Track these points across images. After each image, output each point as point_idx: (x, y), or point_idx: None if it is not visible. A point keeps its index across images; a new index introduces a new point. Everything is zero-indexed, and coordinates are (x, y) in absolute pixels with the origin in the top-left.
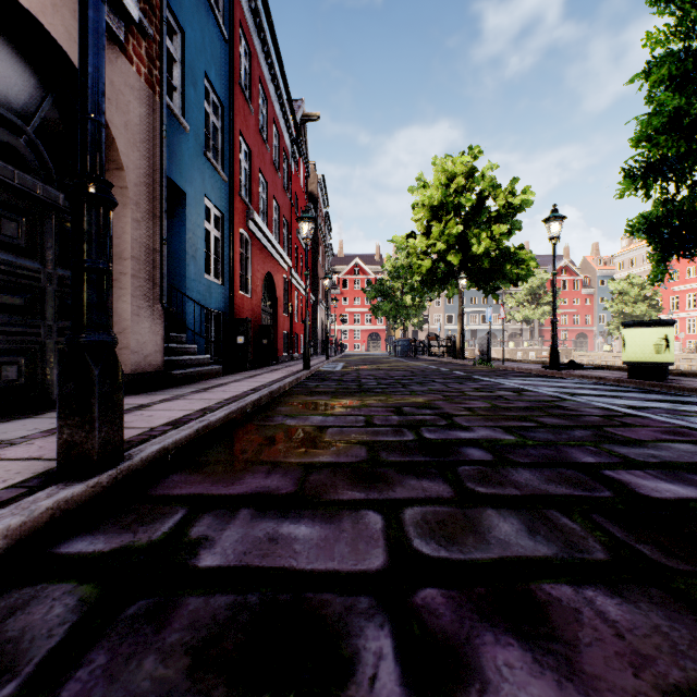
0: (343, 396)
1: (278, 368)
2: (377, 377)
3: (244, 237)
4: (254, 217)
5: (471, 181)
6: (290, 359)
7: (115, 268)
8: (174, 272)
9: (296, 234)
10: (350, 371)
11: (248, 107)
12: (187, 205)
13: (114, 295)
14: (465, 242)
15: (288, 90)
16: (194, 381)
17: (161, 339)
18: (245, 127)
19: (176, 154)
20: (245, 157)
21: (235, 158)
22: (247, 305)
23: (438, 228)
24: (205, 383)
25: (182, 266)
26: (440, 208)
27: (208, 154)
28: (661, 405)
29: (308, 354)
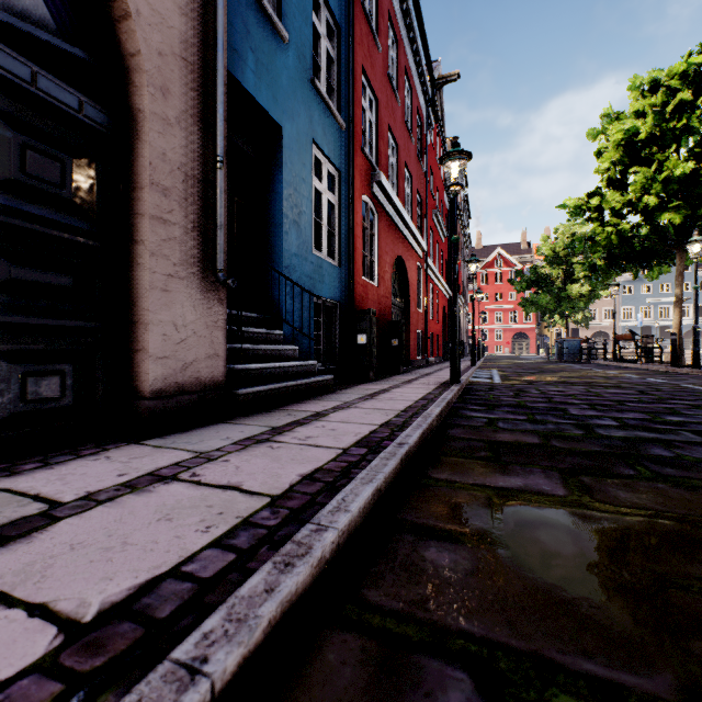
0: (598, 482)
1: (412, 378)
2: (588, 401)
3: (368, 208)
4: (380, 179)
5: None
6: (424, 364)
7: (129, 207)
8: (269, 244)
9: (431, 217)
10: (521, 386)
11: (374, 40)
12: (286, 147)
13: (128, 256)
14: (694, 188)
15: (422, 31)
16: (281, 403)
17: (222, 335)
18: (369, 65)
19: (268, 69)
20: (370, 107)
21: (356, 100)
22: (372, 295)
23: (645, 173)
24: (291, 411)
25: (278, 234)
26: (647, 145)
27: (317, 82)
28: None
29: (458, 359)
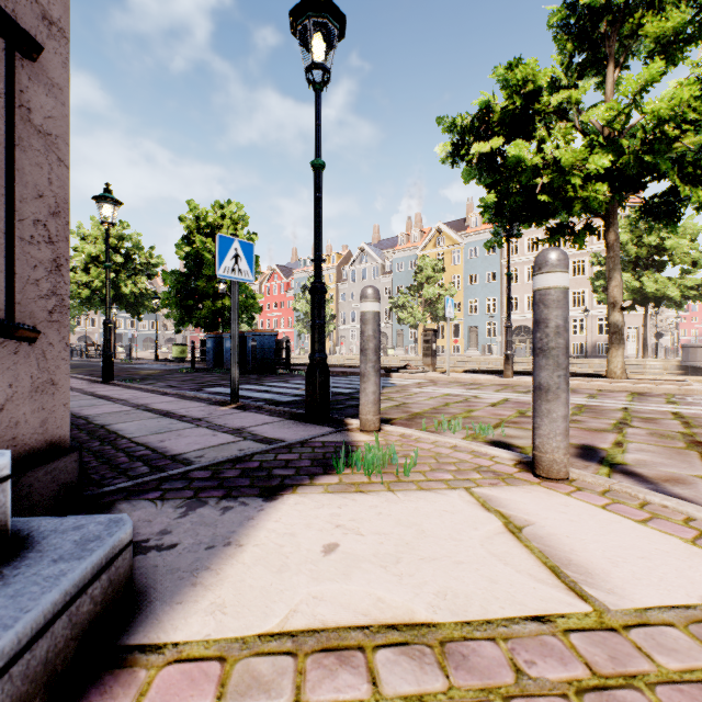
0: None
1: None
2: None
3: None
4: None
5: (122, 242)
6: None
7: None
8: None
9: None
10: None
11: None
12: None
13: None
14: (117, 283)
15: None
16: None
17: None
18: None
19: None
20: None
21: None
22: None
23: (96, 271)
24: None
25: None
26: (98, 257)
27: None
28: (165, 367)
29: None
